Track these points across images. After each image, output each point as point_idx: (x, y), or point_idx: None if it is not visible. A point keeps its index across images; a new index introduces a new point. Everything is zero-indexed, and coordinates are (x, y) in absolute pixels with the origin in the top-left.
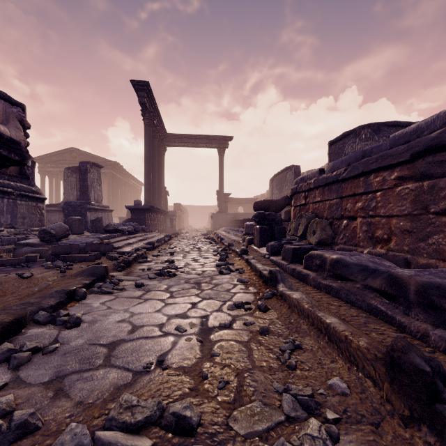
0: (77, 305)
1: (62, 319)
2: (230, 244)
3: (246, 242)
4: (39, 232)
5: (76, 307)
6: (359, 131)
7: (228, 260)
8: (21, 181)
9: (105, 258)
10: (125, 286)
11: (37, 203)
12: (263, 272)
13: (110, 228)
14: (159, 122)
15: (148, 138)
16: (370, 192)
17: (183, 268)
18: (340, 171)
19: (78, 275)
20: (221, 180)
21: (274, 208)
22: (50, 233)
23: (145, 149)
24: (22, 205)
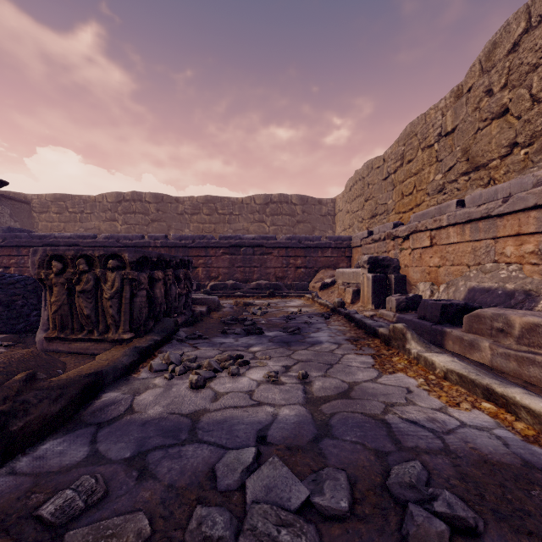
0: None
1: None
2: None
3: None
4: None
5: None
6: None
7: None
8: None
9: None
10: None
11: None
12: None
13: None
14: None
15: None
16: (21, 256)
17: None
18: None
19: None
20: None
21: None
22: None
23: None
24: None
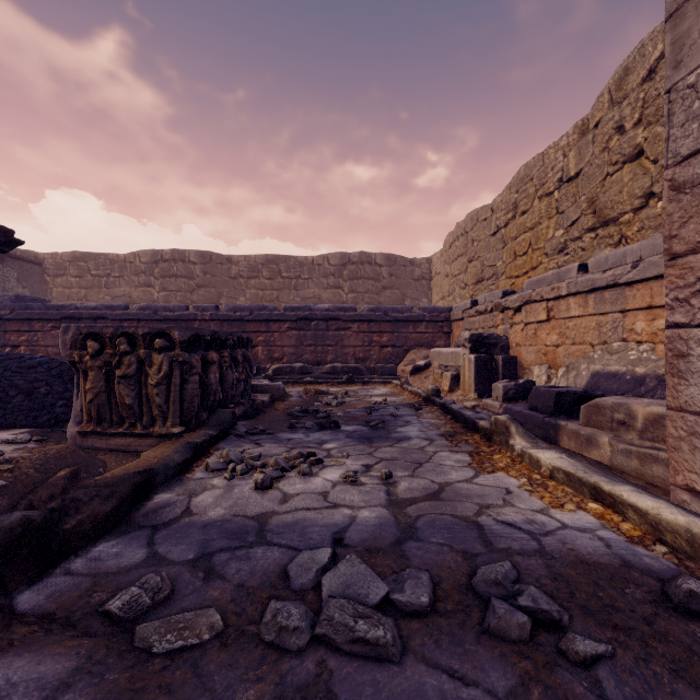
0: None
1: None
2: None
3: None
4: None
5: None
6: None
7: None
8: None
9: None
10: None
11: None
12: None
13: None
14: None
15: None
16: (33, 331)
17: None
18: (5, 313)
19: None
20: None
21: None
22: None
23: None
24: None
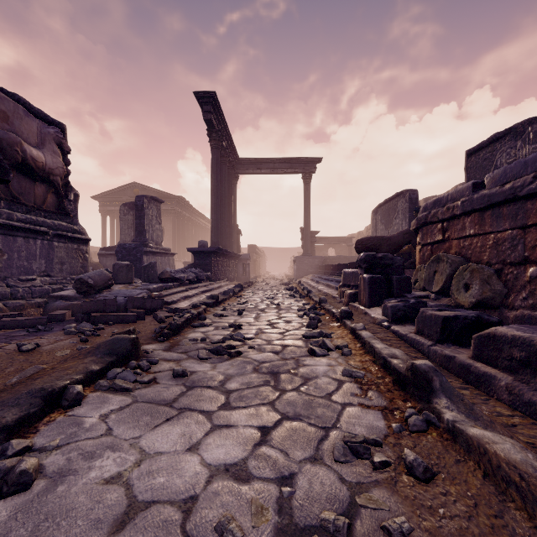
0: (59, 420)
1: (2, 467)
2: (321, 300)
3: (346, 298)
4: (74, 281)
5: (54, 426)
6: (523, 128)
7: (320, 327)
8: (61, 218)
9: (151, 318)
10: (159, 372)
11: (79, 245)
12: (391, 362)
13: (165, 277)
14: (230, 144)
15: (215, 163)
16: None
17: (253, 339)
18: (522, 181)
19: (90, 353)
20: (307, 214)
21: (386, 247)
22: (87, 283)
23: (212, 177)
24: (60, 247)
